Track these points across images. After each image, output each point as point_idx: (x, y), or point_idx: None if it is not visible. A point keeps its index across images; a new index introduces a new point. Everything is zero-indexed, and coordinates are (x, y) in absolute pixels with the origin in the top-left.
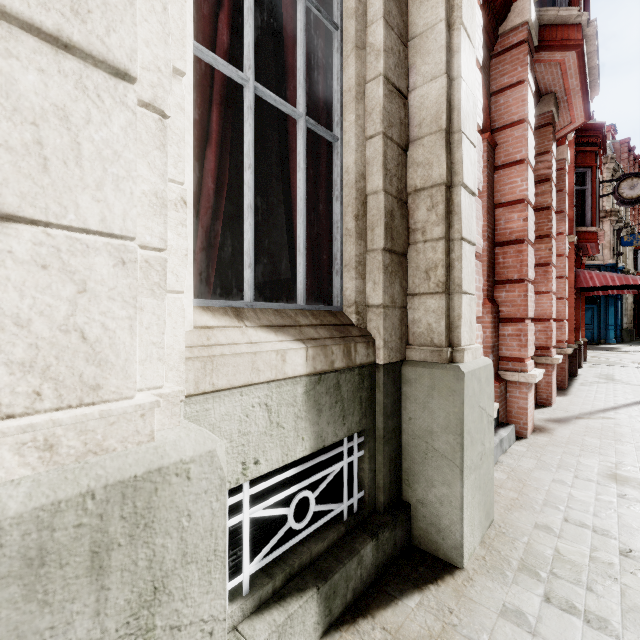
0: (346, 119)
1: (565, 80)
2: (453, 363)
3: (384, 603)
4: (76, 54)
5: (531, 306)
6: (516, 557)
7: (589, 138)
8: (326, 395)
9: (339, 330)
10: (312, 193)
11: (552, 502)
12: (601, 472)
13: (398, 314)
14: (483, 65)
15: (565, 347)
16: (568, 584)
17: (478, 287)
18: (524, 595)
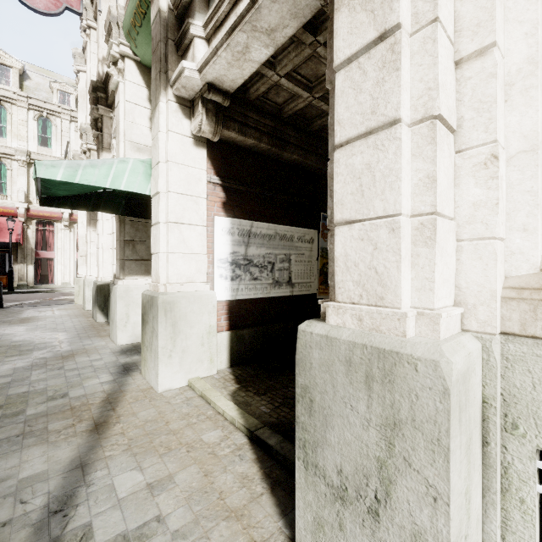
0: None
1: None
2: None
3: None
4: (374, 132)
5: None
6: None
7: None
8: None
9: None
10: None
11: None
12: None
13: None
14: None
15: None
16: None
17: None
18: None
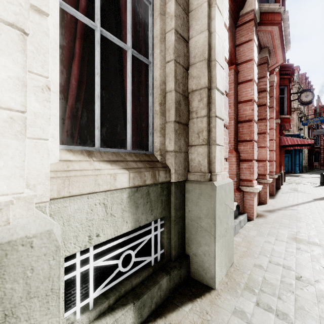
0: (155, 52)
1: (273, 41)
2: (211, 181)
3: (172, 309)
4: None
5: (256, 153)
6: (243, 282)
7: (286, 71)
8: (141, 198)
9: (150, 164)
10: (136, 91)
11: (263, 252)
12: (289, 237)
13: (183, 156)
14: (232, 31)
15: (274, 174)
16: (268, 295)
17: (226, 142)
18: (246, 302)
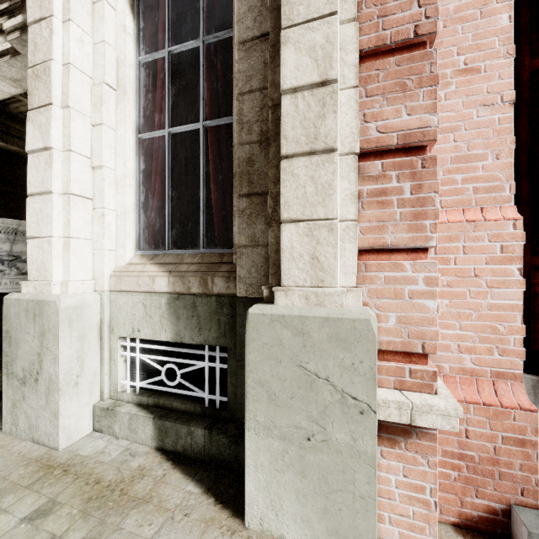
0: None
1: None
2: (264, 303)
3: (187, 472)
4: (44, 194)
5: None
6: None
7: None
8: (184, 309)
9: (210, 267)
10: (224, 168)
11: None
12: None
13: (262, 252)
14: None
15: None
16: None
17: (412, 199)
18: None
